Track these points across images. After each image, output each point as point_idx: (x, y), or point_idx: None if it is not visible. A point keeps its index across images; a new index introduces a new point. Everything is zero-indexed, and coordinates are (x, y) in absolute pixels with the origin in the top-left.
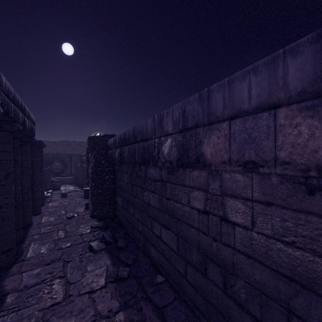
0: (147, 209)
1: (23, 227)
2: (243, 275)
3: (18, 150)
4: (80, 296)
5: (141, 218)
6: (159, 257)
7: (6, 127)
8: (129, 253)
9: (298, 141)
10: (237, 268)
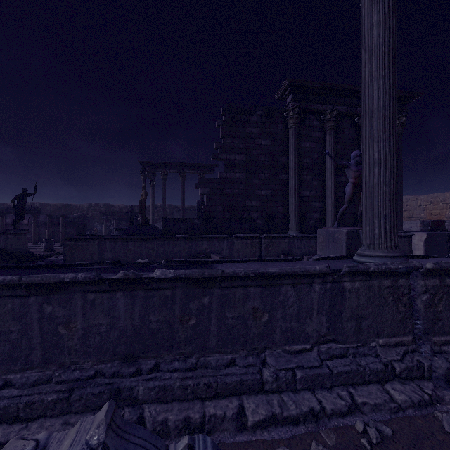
0: None
1: None
2: None
3: None
4: None
5: None
6: None
7: None
8: None
9: (25, 222)
10: None
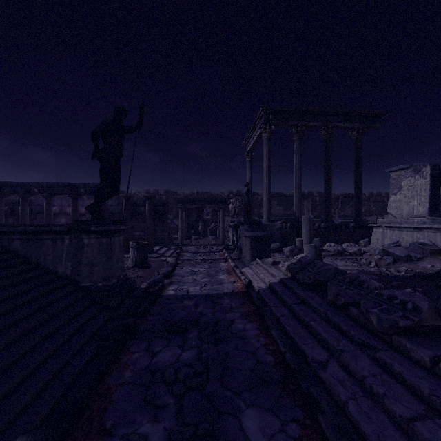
0: None
1: None
2: None
3: None
4: None
5: None
6: None
7: None
8: None
9: (81, 210)
10: None
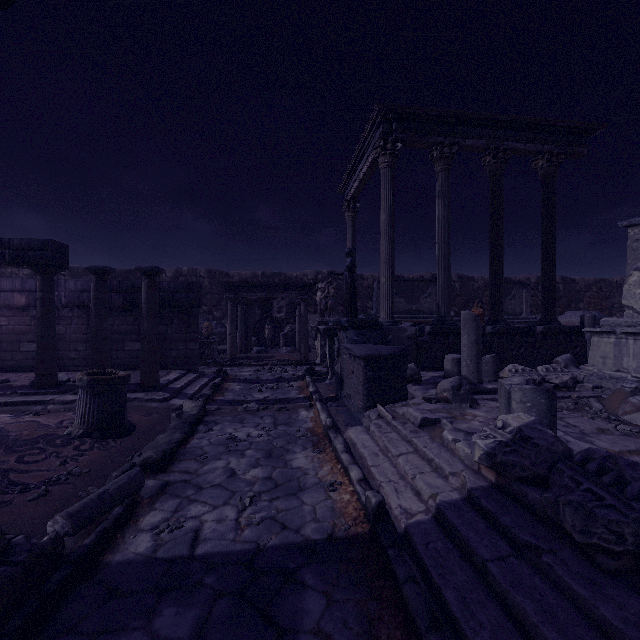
0: None
1: None
2: (6, 341)
3: None
4: None
5: None
6: None
7: None
8: None
9: (19, 300)
10: (4, 340)
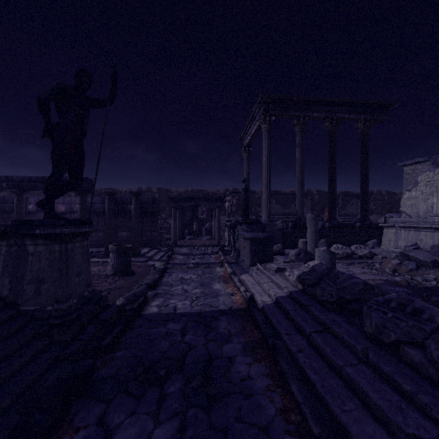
0: None
1: None
2: None
3: None
4: None
5: None
6: None
7: None
8: None
9: (61, 208)
10: None
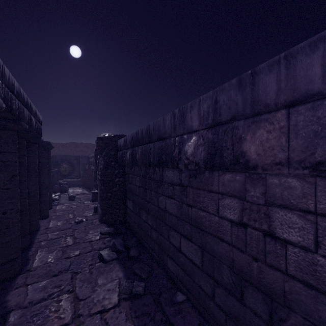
0: (162, 215)
1: (30, 232)
2: (300, 309)
3: (24, 151)
4: (90, 316)
5: (156, 225)
6: (178, 271)
7: (11, 125)
8: (143, 265)
9: None
10: (290, 299)
